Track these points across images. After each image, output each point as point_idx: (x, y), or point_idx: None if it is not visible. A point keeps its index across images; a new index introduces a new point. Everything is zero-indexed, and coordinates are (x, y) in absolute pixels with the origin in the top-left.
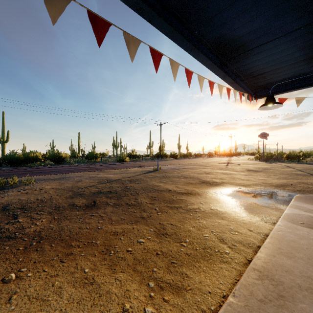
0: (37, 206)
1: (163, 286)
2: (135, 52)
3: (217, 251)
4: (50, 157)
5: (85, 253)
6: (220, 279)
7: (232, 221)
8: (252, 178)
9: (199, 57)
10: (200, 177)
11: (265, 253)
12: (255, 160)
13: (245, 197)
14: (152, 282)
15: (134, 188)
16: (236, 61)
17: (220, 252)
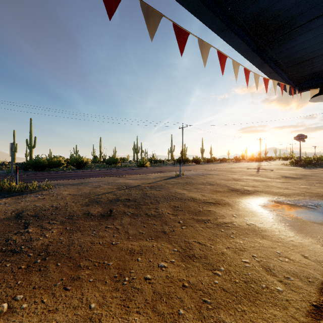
0: (50, 214)
1: None
2: (155, 28)
3: (265, 287)
4: (72, 162)
5: (94, 278)
6: None
7: (276, 242)
8: (291, 186)
9: (232, 41)
10: (229, 184)
11: None
12: (290, 166)
13: (287, 210)
14: None
15: (154, 195)
16: (278, 45)
17: (269, 288)
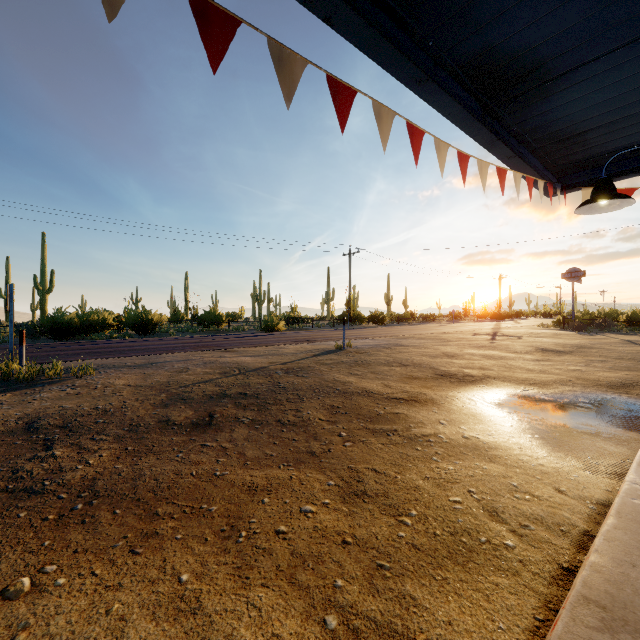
0: (94, 423)
1: (358, 627)
2: (295, 85)
3: (485, 541)
4: (129, 322)
5: (184, 534)
6: (497, 618)
7: (514, 468)
8: (551, 368)
9: (437, 101)
10: (436, 365)
11: (610, 556)
12: (555, 328)
13: (539, 411)
14: (333, 616)
15: (294, 386)
16: (521, 108)
17: (492, 543)
